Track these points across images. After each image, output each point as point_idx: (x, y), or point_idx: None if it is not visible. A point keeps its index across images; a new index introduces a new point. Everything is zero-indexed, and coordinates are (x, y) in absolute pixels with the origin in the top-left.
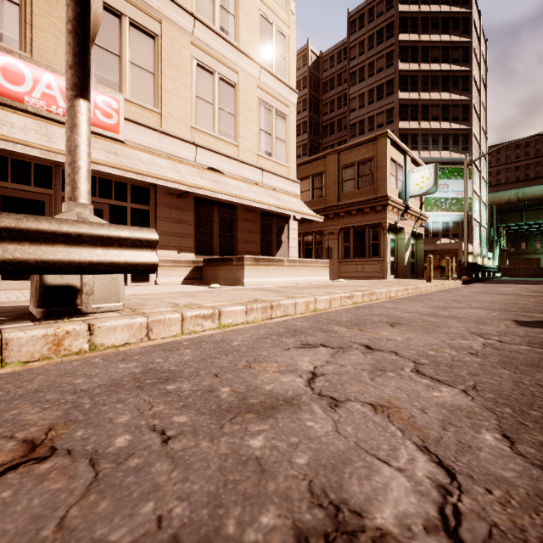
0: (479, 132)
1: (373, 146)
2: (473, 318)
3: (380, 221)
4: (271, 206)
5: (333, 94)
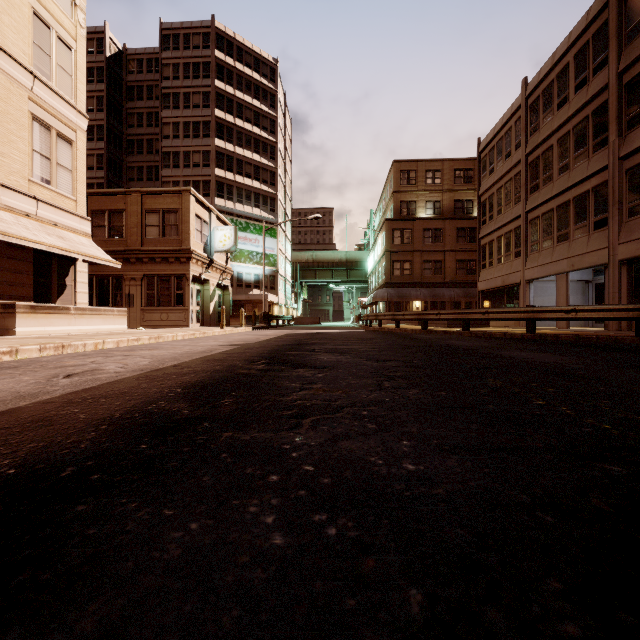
0: (285, 198)
1: (179, 199)
2: (203, 345)
3: (185, 272)
4: (53, 247)
5: (142, 106)
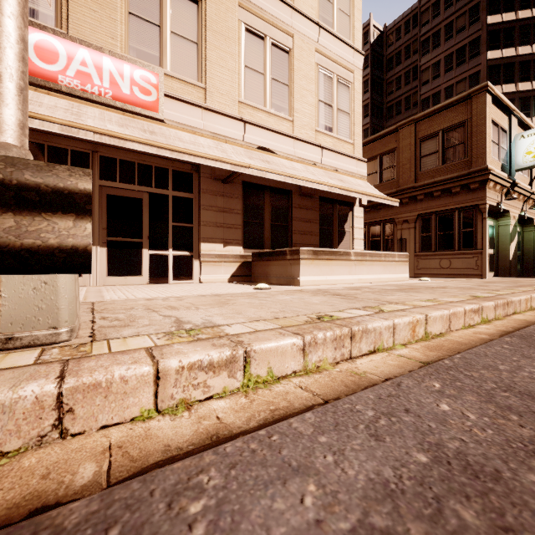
0: None
1: (465, 107)
2: None
3: (476, 202)
4: (333, 187)
5: (400, 70)
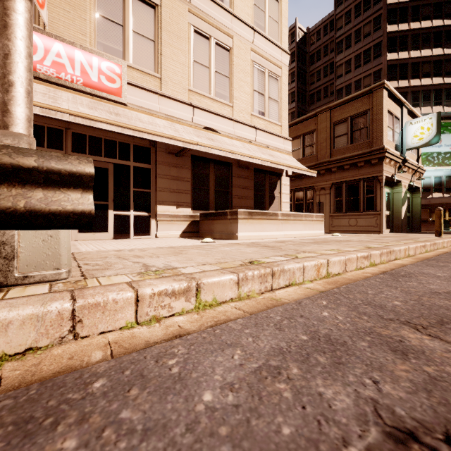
0: None
1: (368, 99)
2: None
3: (376, 174)
4: (265, 161)
5: (320, 64)
